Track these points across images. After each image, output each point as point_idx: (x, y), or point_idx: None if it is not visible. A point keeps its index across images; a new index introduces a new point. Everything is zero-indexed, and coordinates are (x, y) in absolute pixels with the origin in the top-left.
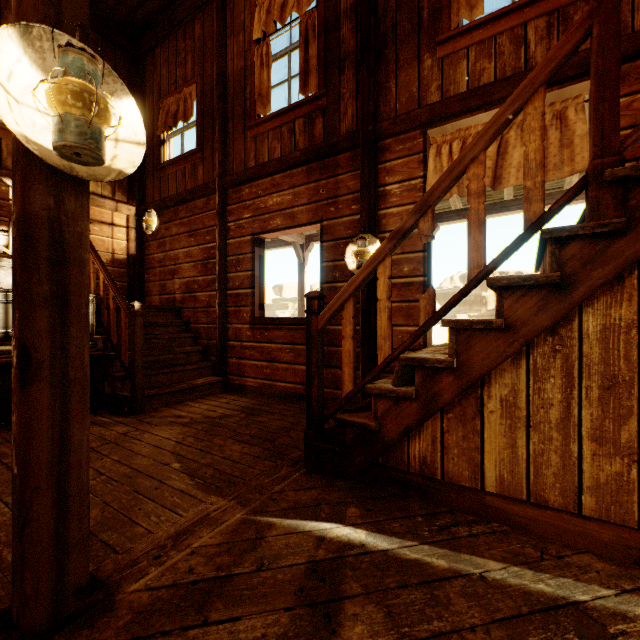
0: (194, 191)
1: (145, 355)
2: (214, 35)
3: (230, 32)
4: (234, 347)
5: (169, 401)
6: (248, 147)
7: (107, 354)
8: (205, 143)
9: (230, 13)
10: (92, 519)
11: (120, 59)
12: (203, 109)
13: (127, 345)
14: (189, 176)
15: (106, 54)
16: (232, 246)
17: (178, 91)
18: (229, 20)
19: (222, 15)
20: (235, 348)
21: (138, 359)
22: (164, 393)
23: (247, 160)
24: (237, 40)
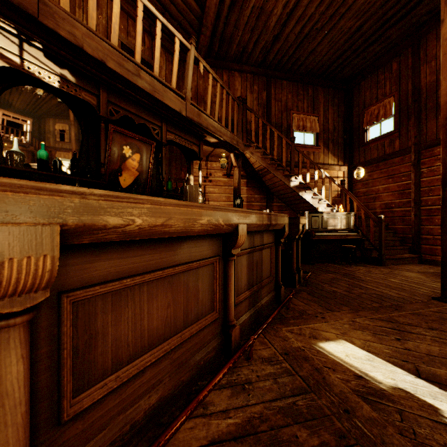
0: (392, 154)
1: (376, 240)
2: (408, 67)
3: (422, 62)
4: (426, 239)
5: (393, 263)
6: (439, 125)
7: (361, 238)
8: (400, 127)
9: (422, 52)
10: (426, 289)
11: (340, 95)
12: (399, 109)
13: (373, 235)
14: (387, 146)
15: (335, 96)
16: (424, 182)
17: (378, 102)
18: (421, 56)
19: (417, 55)
20: (427, 239)
21: (382, 241)
22: (391, 258)
23: (438, 132)
24: (429, 66)
